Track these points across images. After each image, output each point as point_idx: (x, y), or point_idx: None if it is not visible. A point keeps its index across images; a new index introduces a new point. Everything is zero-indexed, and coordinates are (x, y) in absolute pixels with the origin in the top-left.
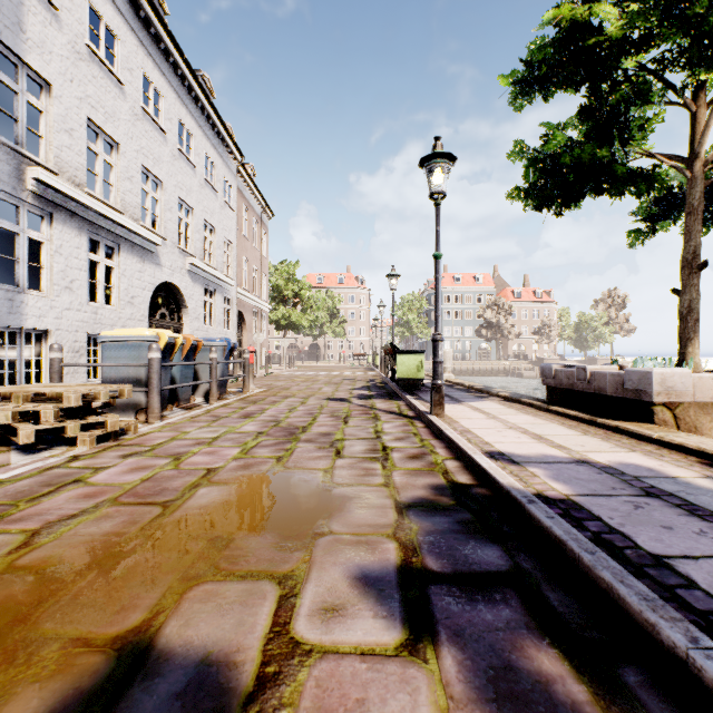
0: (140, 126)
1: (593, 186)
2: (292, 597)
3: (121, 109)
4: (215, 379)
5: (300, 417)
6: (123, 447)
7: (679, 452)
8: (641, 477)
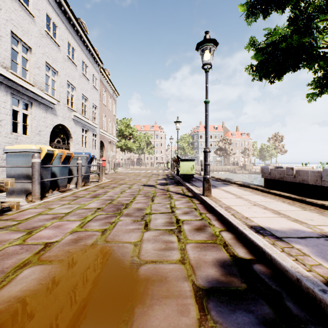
0: (45, 41)
1: (292, 66)
2: None
3: (33, 30)
4: (80, 174)
5: (126, 197)
6: None
7: None
8: None
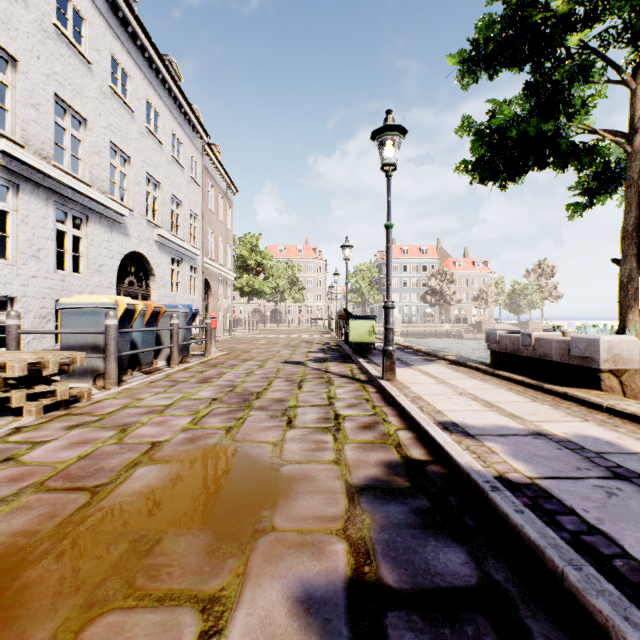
0: (108, 104)
1: (536, 161)
2: (215, 635)
3: (89, 87)
4: (176, 344)
5: (256, 381)
6: (71, 416)
7: (632, 422)
8: (603, 453)
